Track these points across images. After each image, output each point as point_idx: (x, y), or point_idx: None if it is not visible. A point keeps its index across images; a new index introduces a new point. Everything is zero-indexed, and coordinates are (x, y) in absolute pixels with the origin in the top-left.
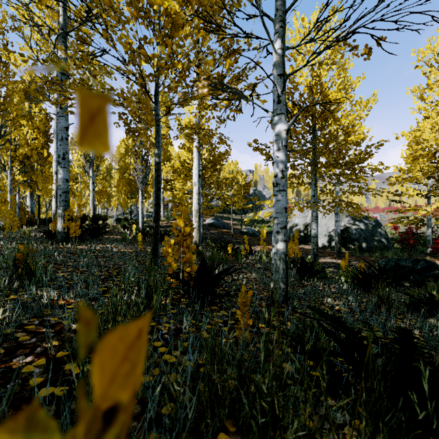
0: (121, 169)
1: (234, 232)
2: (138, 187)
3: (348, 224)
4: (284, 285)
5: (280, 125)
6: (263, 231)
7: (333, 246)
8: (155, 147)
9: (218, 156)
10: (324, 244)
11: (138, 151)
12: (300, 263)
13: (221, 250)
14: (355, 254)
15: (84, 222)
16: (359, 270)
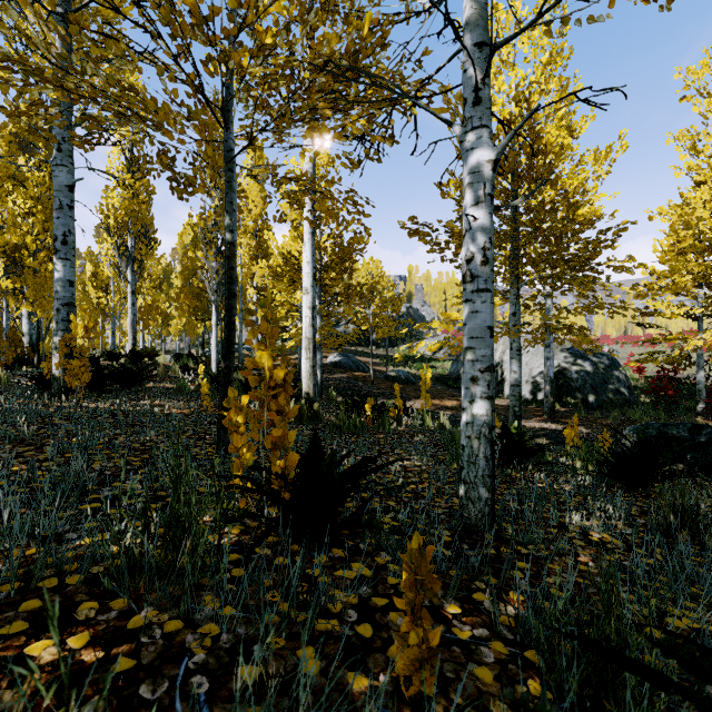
0: (186, 271)
1: (375, 376)
2: (211, 300)
3: (565, 364)
4: (488, 493)
5: (480, 150)
6: (426, 375)
7: (540, 400)
8: (225, 213)
9: (348, 245)
10: (525, 397)
11: (209, 238)
12: (499, 436)
13: (353, 410)
14: (578, 414)
15: (116, 360)
16: (610, 448)
